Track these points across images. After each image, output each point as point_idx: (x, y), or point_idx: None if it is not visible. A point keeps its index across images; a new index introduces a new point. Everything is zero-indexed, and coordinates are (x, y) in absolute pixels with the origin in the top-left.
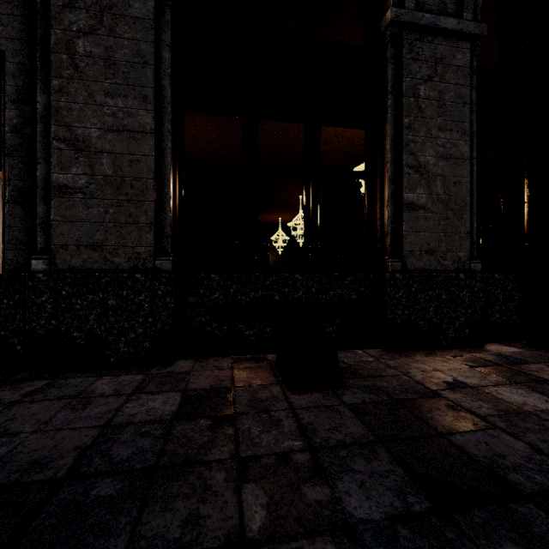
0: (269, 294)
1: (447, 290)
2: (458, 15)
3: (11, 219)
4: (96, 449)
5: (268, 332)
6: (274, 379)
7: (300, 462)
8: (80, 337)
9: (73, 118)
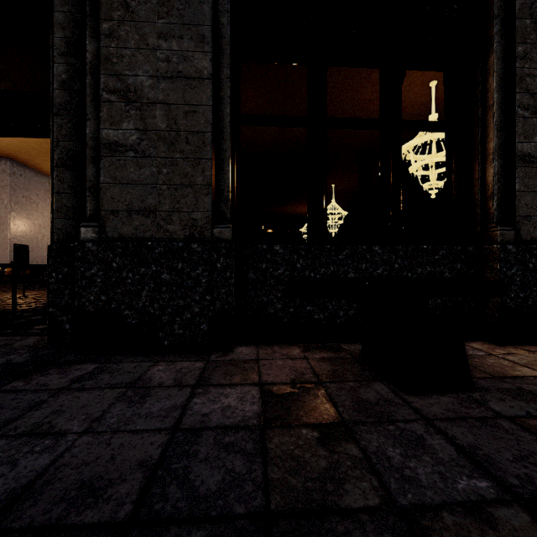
0: (343, 271)
1: None
2: None
3: (60, 184)
4: (168, 469)
5: (342, 316)
6: (370, 374)
7: (520, 528)
8: (131, 316)
9: (124, 66)
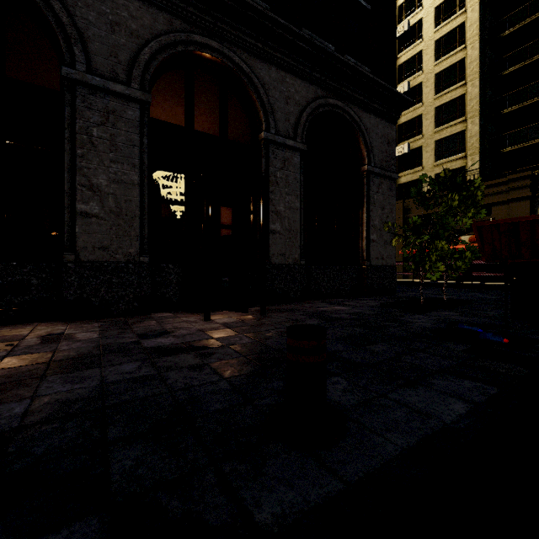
0: None
1: (118, 275)
2: (129, 83)
3: None
4: None
5: None
6: None
7: None
8: None
9: None
